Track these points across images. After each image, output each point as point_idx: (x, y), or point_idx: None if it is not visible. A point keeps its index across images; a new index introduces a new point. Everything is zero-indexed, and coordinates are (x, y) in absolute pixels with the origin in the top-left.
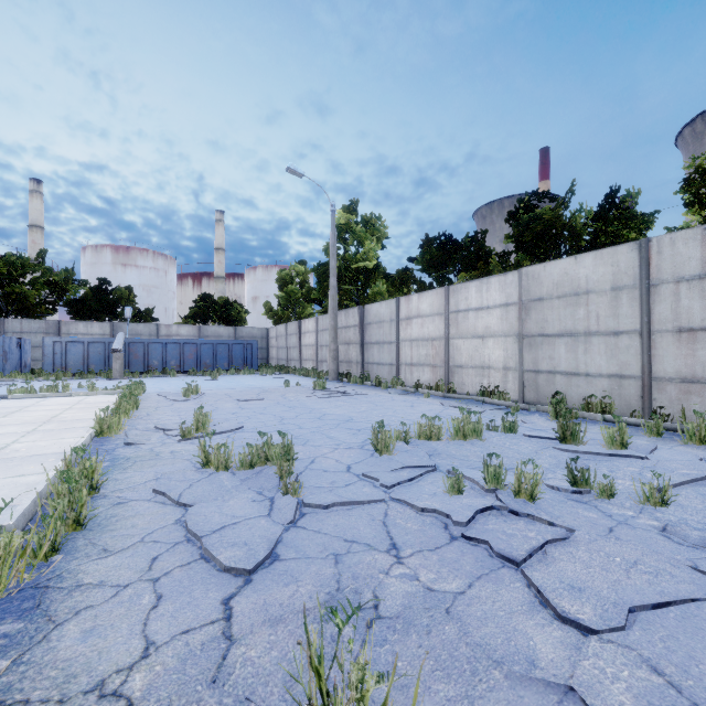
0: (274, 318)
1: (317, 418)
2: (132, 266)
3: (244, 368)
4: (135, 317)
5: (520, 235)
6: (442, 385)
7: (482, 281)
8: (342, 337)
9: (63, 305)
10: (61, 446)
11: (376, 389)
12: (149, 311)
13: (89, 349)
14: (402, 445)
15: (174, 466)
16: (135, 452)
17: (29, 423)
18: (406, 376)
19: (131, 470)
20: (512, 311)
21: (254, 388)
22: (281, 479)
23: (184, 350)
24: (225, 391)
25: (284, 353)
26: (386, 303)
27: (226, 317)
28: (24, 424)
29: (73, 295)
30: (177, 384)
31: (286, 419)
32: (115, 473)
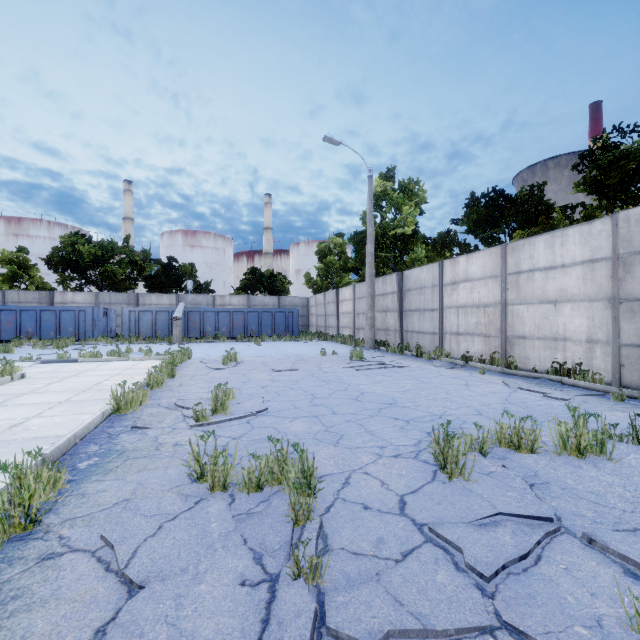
0: (313, 287)
1: (353, 399)
2: (198, 247)
3: (285, 335)
4: (196, 289)
5: (596, 180)
6: (499, 358)
7: (554, 234)
8: (379, 304)
9: (141, 280)
10: (72, 425)
11: (418, 361)
12: (207, 284)
13: (157, 317)
14: (478, 459)
15: (165, 472)
16: (135, 442)
17: (71, 390)
18: (451, 346)
19: (112, 476)
20: (601, 269)
21: (291, 356)
22: (297, 524)
23: (233, 318)
24: (263, 358)
25: (322, 320)
26: (428, 268)
27: (271, 287)
28: (66, 391)
29: (149, 271)
30: (223, 350)
31: (317, 398)
32: (90, 481)
